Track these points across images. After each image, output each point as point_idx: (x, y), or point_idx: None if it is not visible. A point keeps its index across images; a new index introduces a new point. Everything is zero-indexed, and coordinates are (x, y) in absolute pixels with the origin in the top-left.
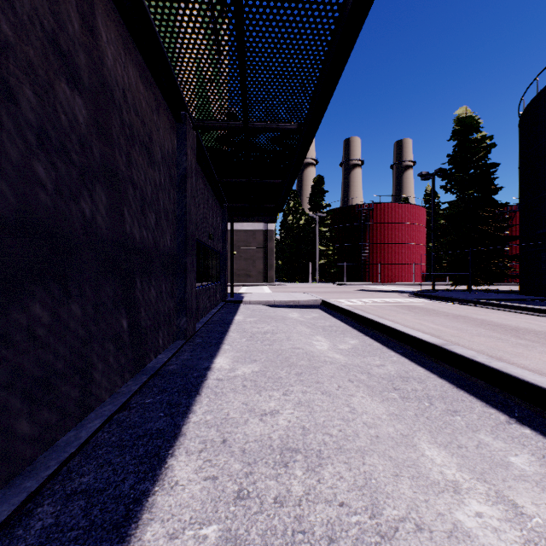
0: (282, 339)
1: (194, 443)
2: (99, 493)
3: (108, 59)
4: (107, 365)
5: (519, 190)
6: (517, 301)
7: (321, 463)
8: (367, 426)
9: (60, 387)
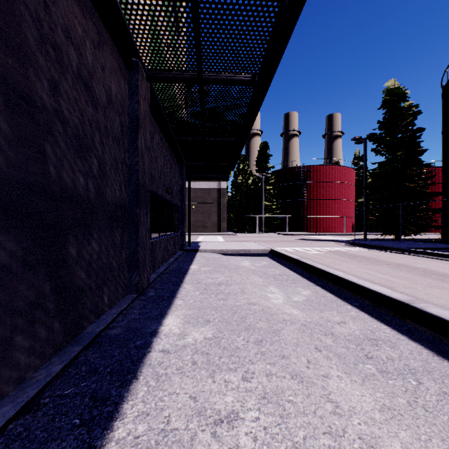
0: (237, 291)
1: None
2: None
3: None
4: (12, 347)
5: (443, 152)
6: (445, 250)
7: None
8: (366, 446)
9: None
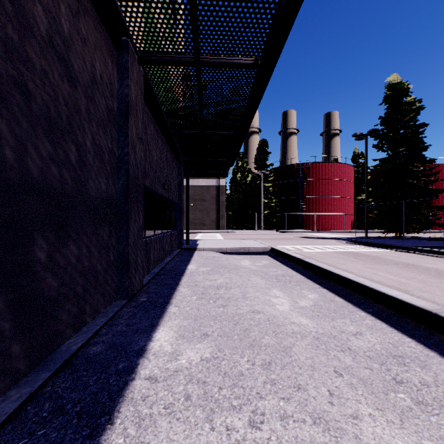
0: (238, 296)
1: None
2: None
3: None
4: None
5: None
6: None
7: None
8: None
9: None
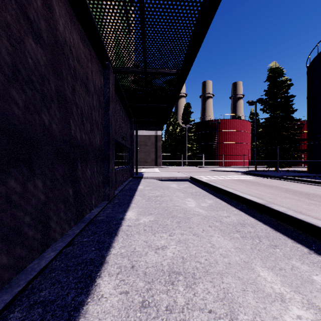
0: (167, 200)
1: (114, 268)
2: (51, 303)
3: (60, 26)
4: (59, 217)
5: (307, 111)
6: (306, 177)
7: (195, 282)
8: (222, 256)
9: (28, 233)
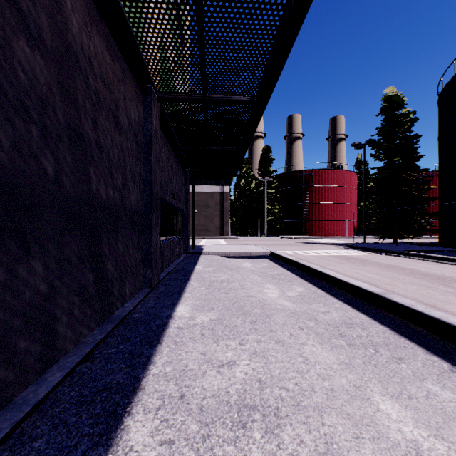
0: (237, 287)
1: (152, 398)
2: None
3: (73, 26)
4: (72, 317)
5: (438, 158)
6: (438, 252)
7: (279, 424)
8: (321, 378)
9: (18, 344)
